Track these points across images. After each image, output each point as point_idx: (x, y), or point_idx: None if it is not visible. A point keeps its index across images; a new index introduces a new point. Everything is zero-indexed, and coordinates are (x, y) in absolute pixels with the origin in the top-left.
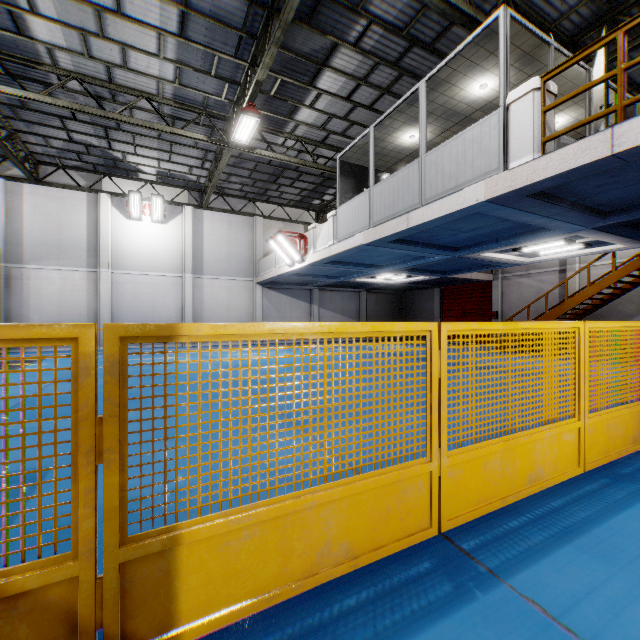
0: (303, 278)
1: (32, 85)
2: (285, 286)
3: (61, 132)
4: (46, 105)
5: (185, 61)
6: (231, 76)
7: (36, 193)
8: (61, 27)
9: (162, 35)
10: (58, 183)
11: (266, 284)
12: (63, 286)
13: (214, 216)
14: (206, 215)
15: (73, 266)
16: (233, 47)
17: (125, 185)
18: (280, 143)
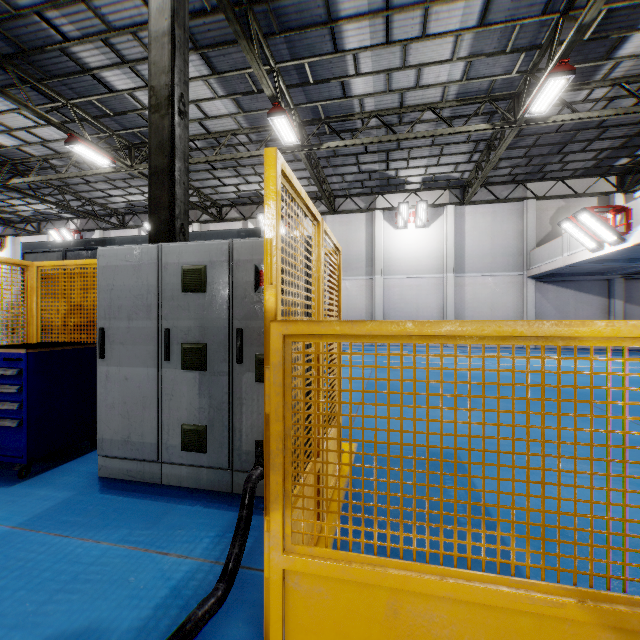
0: (605, 265)
1: (343, 136)
2: (567, 278)
3: (354, 167)
4: (348, 148)
5: (477, 52)
6: (530, 42)
7: (333, 221)
8: (373, 76)
9: (460, 36)
10: (346, 210)
11: (540, 277)
12: (349, 292)
13: (476, 210)
14: (467, 211)
15: (356, 275)
16: (541, 5)
17: (393, 199)
18: (580, 99)
